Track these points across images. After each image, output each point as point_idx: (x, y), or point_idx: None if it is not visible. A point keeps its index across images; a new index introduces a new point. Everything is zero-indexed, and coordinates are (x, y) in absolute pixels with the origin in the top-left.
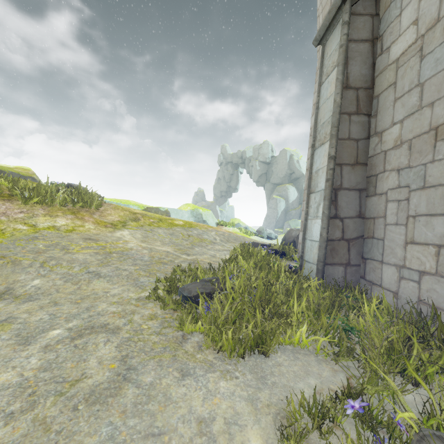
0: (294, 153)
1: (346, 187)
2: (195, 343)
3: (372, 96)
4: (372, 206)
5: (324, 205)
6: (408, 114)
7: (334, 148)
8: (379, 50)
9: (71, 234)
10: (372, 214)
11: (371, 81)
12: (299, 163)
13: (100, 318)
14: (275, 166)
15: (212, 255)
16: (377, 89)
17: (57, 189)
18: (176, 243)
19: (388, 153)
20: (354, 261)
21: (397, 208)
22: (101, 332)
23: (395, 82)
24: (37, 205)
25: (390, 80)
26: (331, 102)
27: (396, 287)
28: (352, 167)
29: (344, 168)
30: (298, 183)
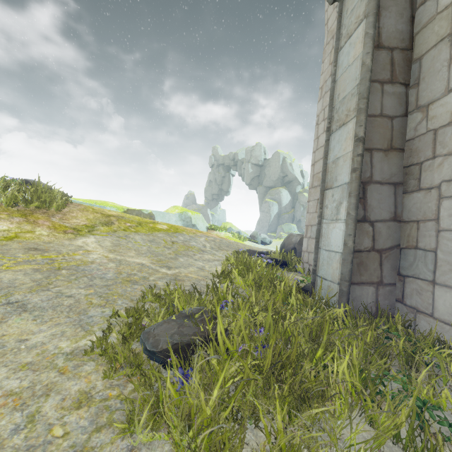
0: (287, 156)
1: (378, 180)
2: None
3: (410, 60)
4: (415, 205)
5: (349, 203)
6: None
7: (363, 126)
8: None
9: (9, 242)
10: (414, 215)
11: (409, 40)
12: (292, 166)
13: None
14: (268, 168)
15: (200, 267)
16: (419, 49)
17: (6, 186)
18: (156, 253)
19: (440, 132)
20: (388, 278)
21: None
22: None
23: (451, 34)
24: None
25: (441, 33)
26: (357, 67)
27: None
28: (384, 153)
29: (375, 154)
30: (291, 186)
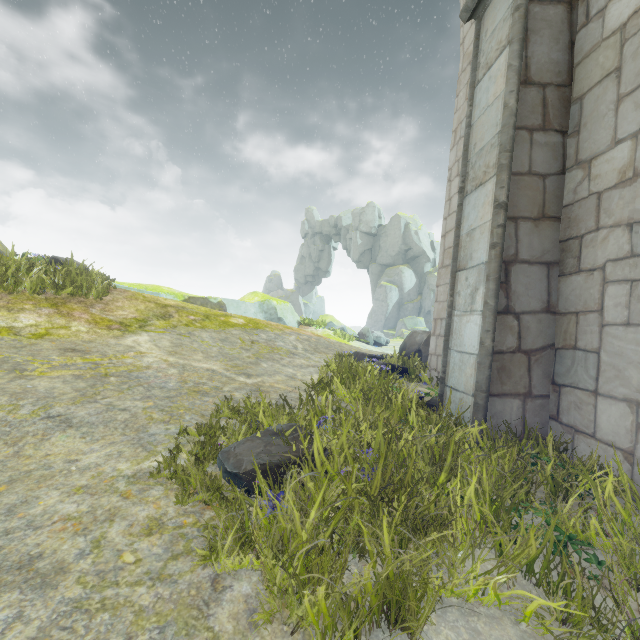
0: (411, 221)
1: (525, 259)
2: (240, 603)
3: (569, 100)
4: (573, 292)
5: (487, 289)
6: None
7: (505, 188)
8: (583, 17)
9: (39, 341)
10: (572, 305)
11: (567, 73)
12: (418, 235)
13: (28, 539)
14: (384, 239)
15: (290, 375)
16: (580, 85)
17: (30, 265)
18: (230, 356)
19: (605, 196)
20: (539, 389)
21: (628, 295)
22: (11, 587)
23: (619, 68)
24: None
25: (607, 66)
26: (498, 109)
27: (630, 442)
28: (534, 224)
29: (521, 224)
30: (417, 264)
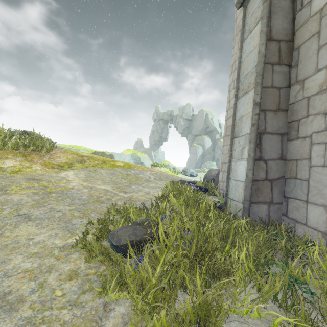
0: (209, 113)
1: (269, 131)
2: (119, 318)
3: (292, 49)
4: (295, 149)
5: (250, 147)
6: None
7: (259, 94)
8: (299, 5)
9: (15, 174)
10: (294, 156)
11: (291, 34)
12: (212, 120)
13: (4, 283)
14: (195, 122)
15: (147, 192)
16: (298, 41)
17: (11, 135)
18: (115, 182)
19: (312, 99)
20: (277, 199)
21: (324, 150)
22: None
23: (319, 31)
24: None
25: (312, 31)
26: (255, 54)
27: (325, 227)
28: (274, 113)
29: (267, 114)
30: (212, 135)
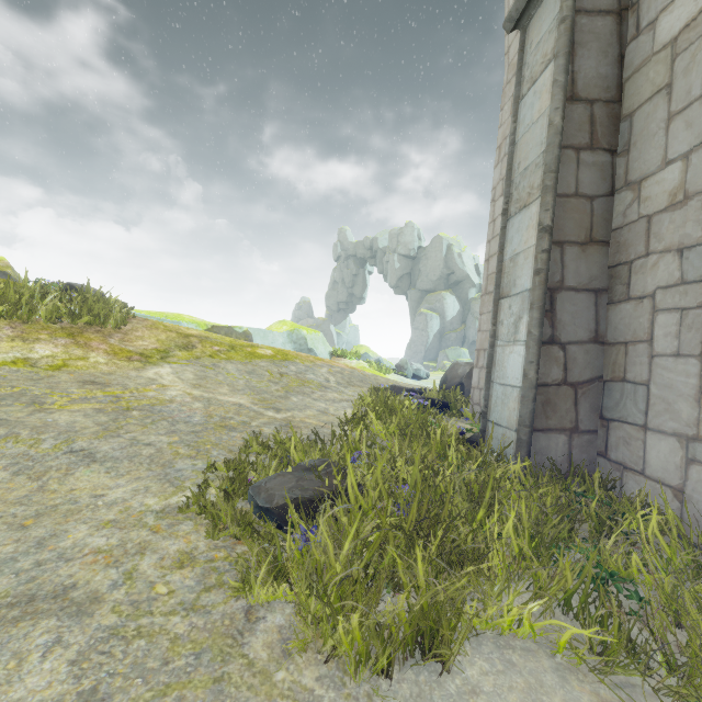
0: (454, 242)
1: (571, 286)
2: (274, 633)
3: (618, 117)
4: (622, 321)
5: (531, 318)
6: (701, 139)
7: (550, 211)
8: (633, 29)
9: (57, 373)
10: (621, 335)
11: (617, 88)
12: (462, 258)
13: (61, 570)
14: (424, 262)
15: (322, 410)
16: (630, 101)
17: (44, 293)
18: (257, 389)
19: (655, 220)
20: (586, 423)
21: (678, 324)
22: (48, 614)
23: (670, 84)
24: (0, 320)
25: (657, 82)
26: (543, 127)
27: (679, 478)
28: (581, 248)
29: (567, 249)
30: (460, 290)
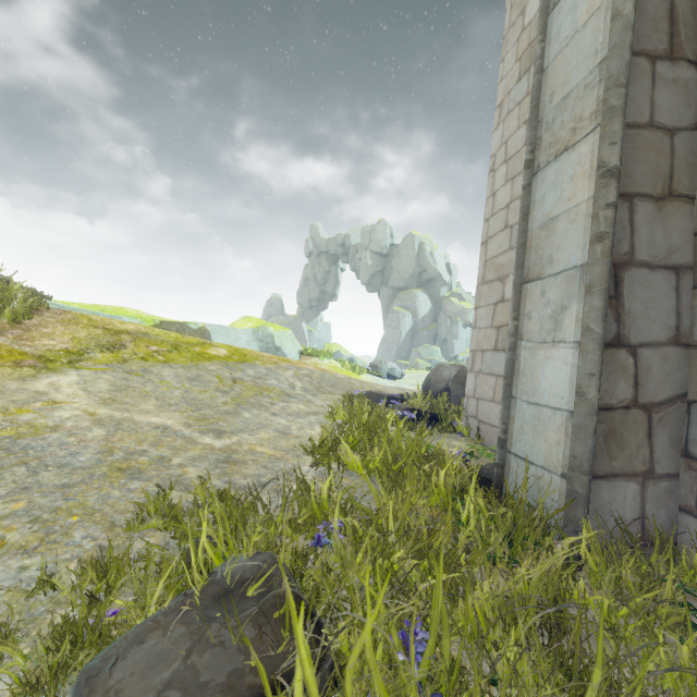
0: (426, 241)
1: (644, 260)
2: None
3: None
4: None
5: (589, 307)
6: None
7: (619, 145)
8: None
9: None
10: None
11: None
12: (433, 256)
13: None
14: (397, 260)
15: (281, 430)
16: None
17: None
18: (197, 402)
19: None
20: (665, 464)
21: None
22: None
23: None
24: None
25: None
26: (598, 29)
27: None
28: (657, 205)
29: (639, 206)
30: (432, 288)
